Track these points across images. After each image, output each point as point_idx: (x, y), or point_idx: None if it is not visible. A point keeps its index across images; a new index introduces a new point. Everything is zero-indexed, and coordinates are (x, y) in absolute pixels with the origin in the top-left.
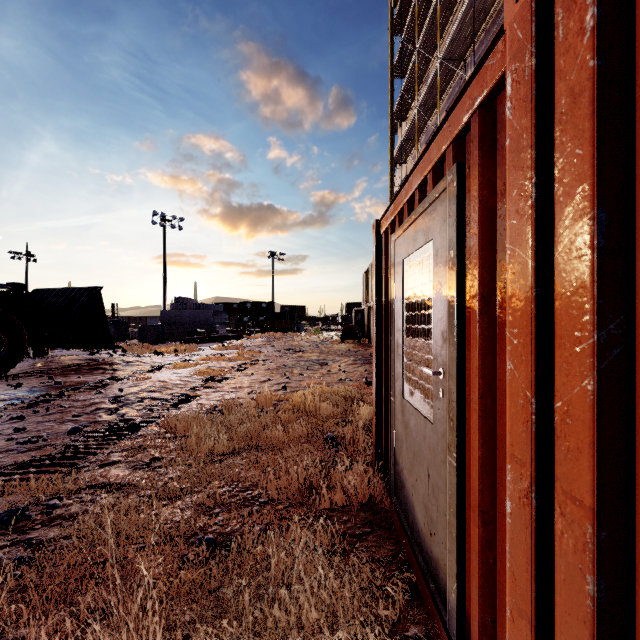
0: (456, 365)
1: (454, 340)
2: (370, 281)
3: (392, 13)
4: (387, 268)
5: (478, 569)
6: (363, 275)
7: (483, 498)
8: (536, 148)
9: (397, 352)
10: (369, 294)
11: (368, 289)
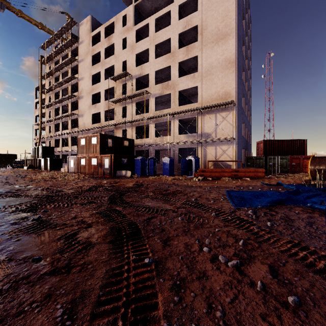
0: (74, 164)
1: (74, 163)
2: (39, 151)
3: (41, 60)
4: (69, 159)
5: (75, 170)
6: (32, 148)
7: (75, 168)
8: (76, 159)
9: (70, 165)
10: (38, 155)
11: (37, 153)
